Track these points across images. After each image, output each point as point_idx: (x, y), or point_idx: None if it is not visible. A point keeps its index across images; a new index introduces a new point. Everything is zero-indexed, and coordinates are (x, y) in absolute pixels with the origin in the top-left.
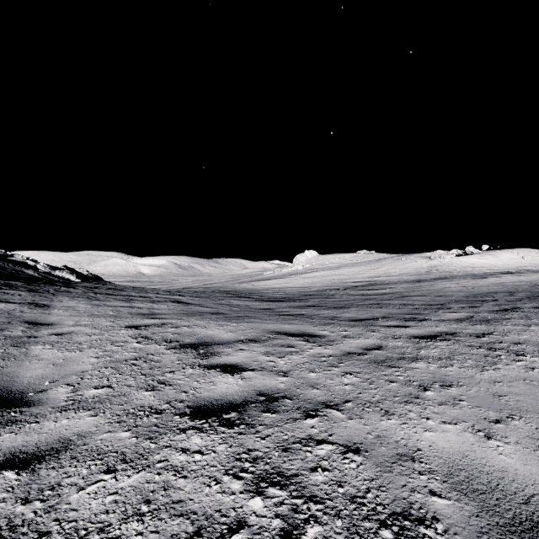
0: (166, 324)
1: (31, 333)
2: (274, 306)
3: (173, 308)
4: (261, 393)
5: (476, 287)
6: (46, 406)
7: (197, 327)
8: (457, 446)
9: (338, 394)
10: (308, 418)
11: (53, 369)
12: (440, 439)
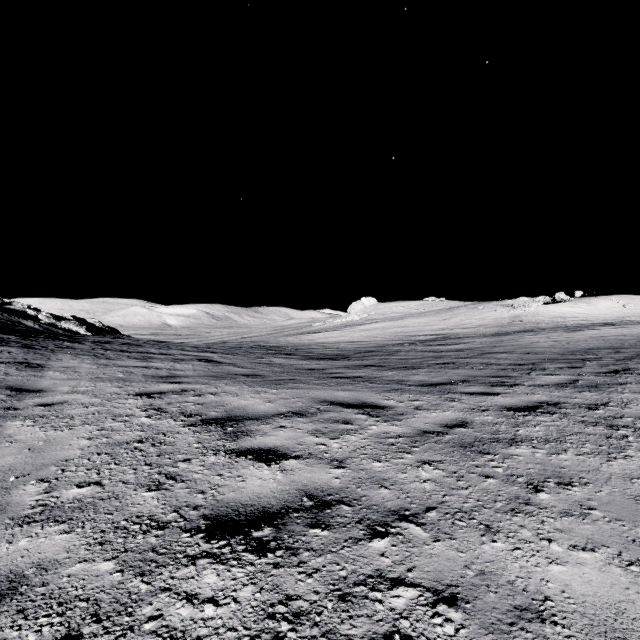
0: (187, 391)
1: (11, 403)
2: (324, 365)
3: (199, 369)
4: (307, 495)
5: (571, 342)
6: (3, 516)
7: (226, 394)
8: (605, 593)
9: (415, 497)
10: (375, 538)
11: (27, 456)
12: (575, 578)
